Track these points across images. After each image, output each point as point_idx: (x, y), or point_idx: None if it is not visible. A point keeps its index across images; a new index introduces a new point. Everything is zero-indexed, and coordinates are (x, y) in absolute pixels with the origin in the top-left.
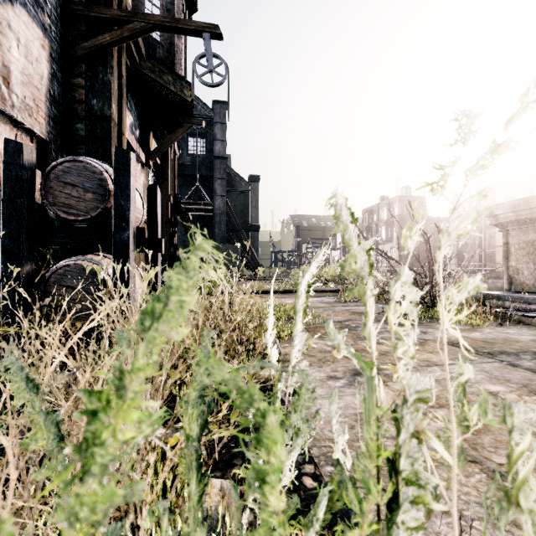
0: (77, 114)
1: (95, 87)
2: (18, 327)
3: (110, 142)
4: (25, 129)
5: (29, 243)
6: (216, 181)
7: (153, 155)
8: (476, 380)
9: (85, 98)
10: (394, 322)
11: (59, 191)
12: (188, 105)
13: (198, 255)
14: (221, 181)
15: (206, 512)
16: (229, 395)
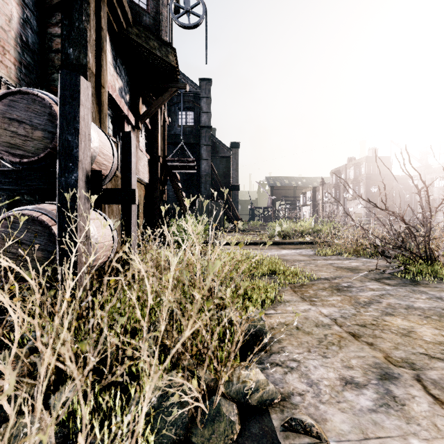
0: (54, 64)
1: (71, 36)
2: None
3: None
4: None
5: None
6: (202, 147)
7: (142, 118)
8: None
9: (61, 47)
10: None
11: (3, 129)
12: (172, 69)
13: None
14: (206, 147)
15: None
16: None
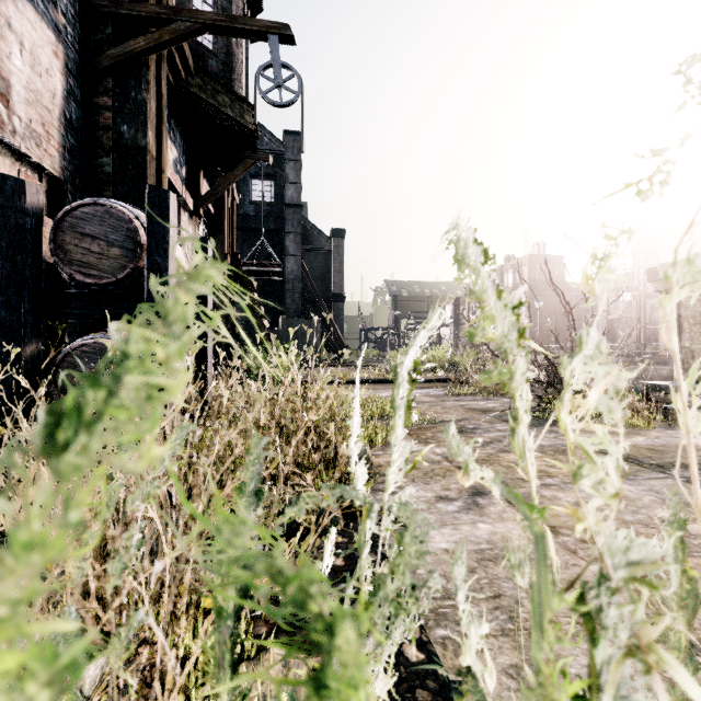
0: (102, 144)
1: (125, 109)
2: (19, 427)
3: (145, 182)
4: (31, 163)
5: (34, 315)
6: (288, 236)
7: (205, 201)
8: (643, 504)
9: (112, 123)
10: (573, 428)
11: (74, 245)
12: (250, 134)
13: (193, 291)
14: (294, 236)
15: (263, 699)
16: (255, 590)
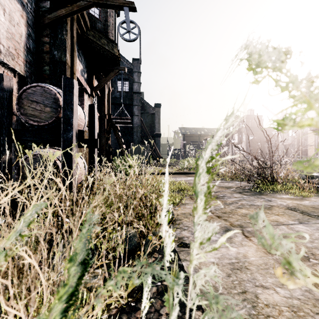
0: (45, 60)
1: (56, 43)
2: (0, 195)
3: None
4: (10, 68)
5: (8, 140)
6: (134, 107)
7: (95, 89)
8: (315, 237)
9: (49, 50)
10: None
11: (27, 106)
12: (116, 58)
13: None
14: (137, 107)
15: None
16: None
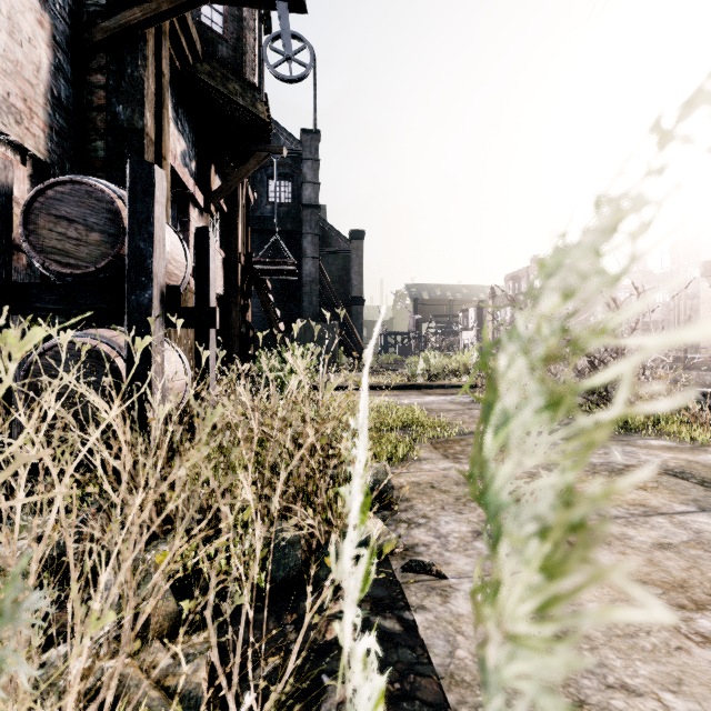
0: (95, 127)
1: (120, 87)
2: None
3: None
4: (11, 143)
5: (1, 309)
6: (305, 238)
7: (215, 197)
8: None
9: (106, 103)
10: None
11: (48, 229)
12: (262, 125)
13: None
14: (312, 237)
15: None
16: None
